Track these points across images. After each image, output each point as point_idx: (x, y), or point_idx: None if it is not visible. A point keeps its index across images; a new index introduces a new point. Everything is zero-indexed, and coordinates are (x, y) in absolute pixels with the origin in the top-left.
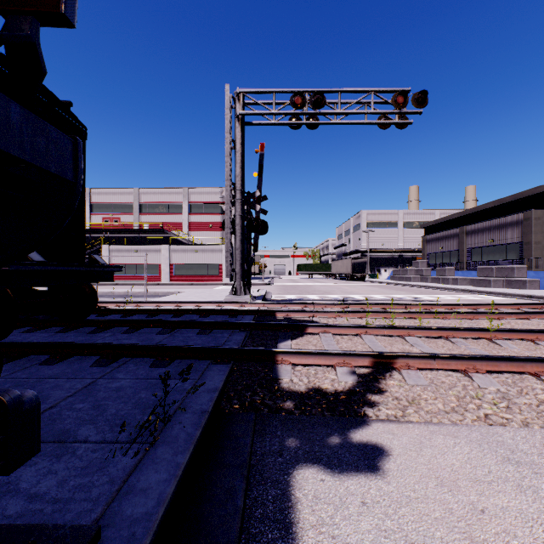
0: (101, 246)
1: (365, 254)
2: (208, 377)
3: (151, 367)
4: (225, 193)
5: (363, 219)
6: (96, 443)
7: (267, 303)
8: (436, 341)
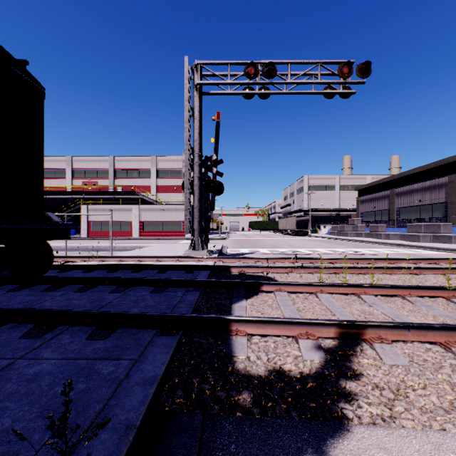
0: (80, 205)
1: (307, 213)
2: (149, 358)
3: (88, 340)
4: (184, 156)
5: (305, 183)
6: None
7: (222, 257)
8: (393, 300)
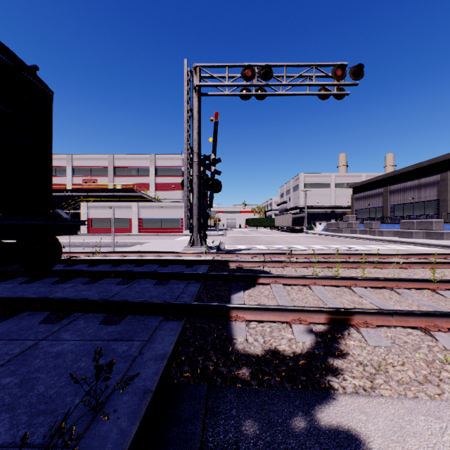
0: (81, 203)
1: (303, 210)
2: (158, 339)
3: (101, 325)
4: (184, 155)
5: (301, 181)
6: (1, 447)
7: (221, 253)
8: (382, 291)
